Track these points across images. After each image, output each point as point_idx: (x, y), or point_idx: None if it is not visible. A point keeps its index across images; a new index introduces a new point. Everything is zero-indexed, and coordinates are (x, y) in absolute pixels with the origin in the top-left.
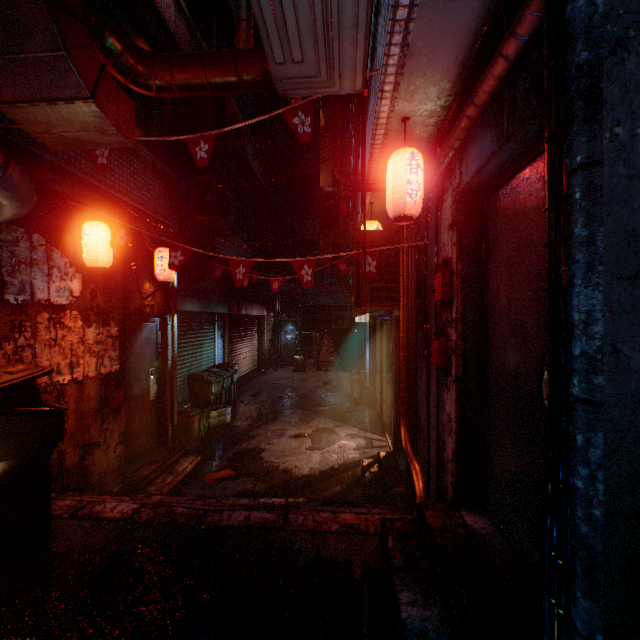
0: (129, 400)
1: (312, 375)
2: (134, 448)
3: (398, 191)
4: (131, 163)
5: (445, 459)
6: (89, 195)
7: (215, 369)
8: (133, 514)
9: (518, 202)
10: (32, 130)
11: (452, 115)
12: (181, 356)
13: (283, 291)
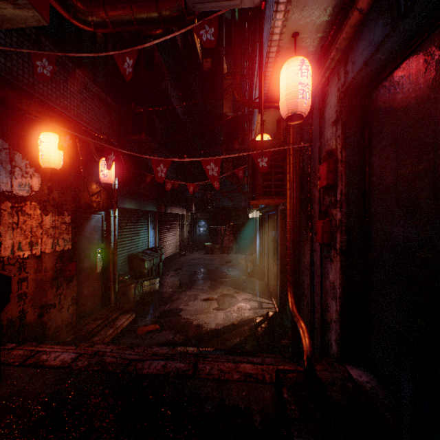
0: (80, 272)
1: (218, 256)
2: (84, 308)
3: (290, 93)
4: (81, 92)
5: (329, 320)
6: (44, 112)
7: (148, 251)
8: (71, 362)
9: (408, 83)
10: None
11: (336, 27)
12: (123, 241)
13: (197, 197)
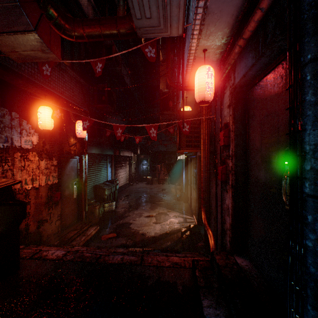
0: (63, 198)
1: (156, 186)
2: (65, 222)
3: (201, 88)
4: (63, 77)
5: (225, 228)
6: (41, 92)
7: (107, 182)
8: (63, 256)
9: (266, 91)
10: (4, 50)
11: (229, 47)
12: (90, 176)
13: (141, 144)
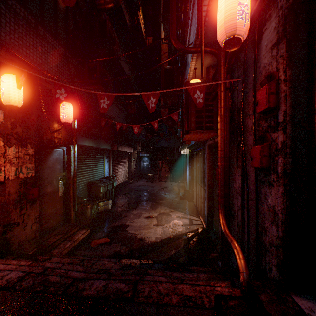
0: (44, 195)
1: (157, 184)
2: (47, 225)
3: (229, 15)
4: (42, 46)
5: (266, 243)
6: (5, 55)
7: (103, 179)
8: (16, 283)
9: None
10: None
11: None
12: (83, 171)
13: (142, 140)
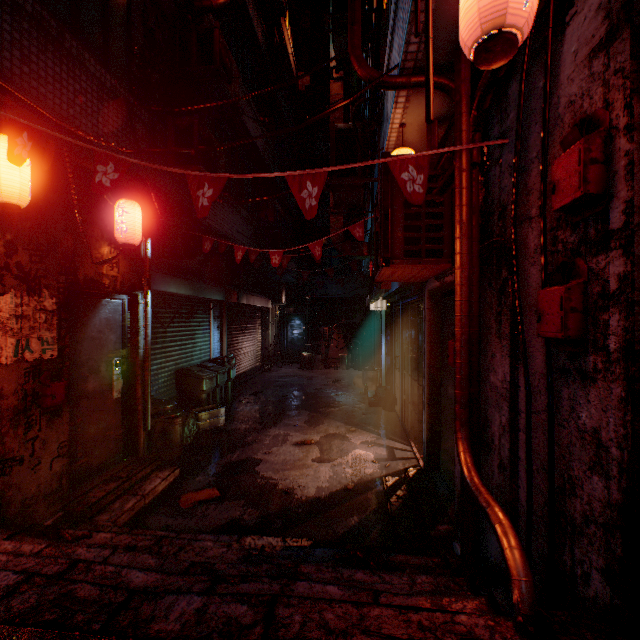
0: (80, 398)
1: (320, 373)
2: (88, 461)
3: None
4: (76, 79)
5: (577, 516)
6: None
7: (209, 363)
8: None
9: None
10: None
11: None
12: (166, 347)
13: (289, 283)
